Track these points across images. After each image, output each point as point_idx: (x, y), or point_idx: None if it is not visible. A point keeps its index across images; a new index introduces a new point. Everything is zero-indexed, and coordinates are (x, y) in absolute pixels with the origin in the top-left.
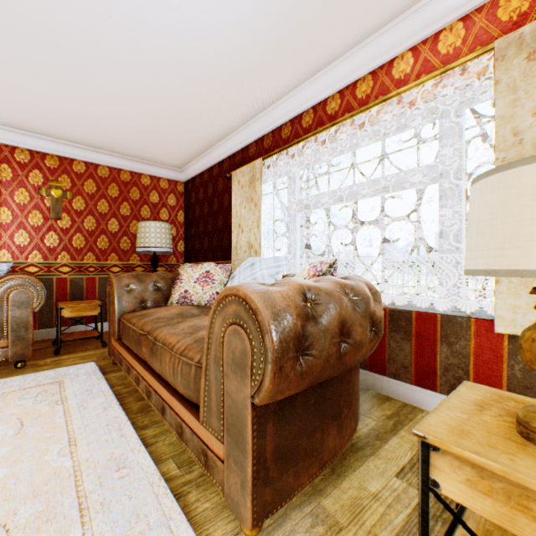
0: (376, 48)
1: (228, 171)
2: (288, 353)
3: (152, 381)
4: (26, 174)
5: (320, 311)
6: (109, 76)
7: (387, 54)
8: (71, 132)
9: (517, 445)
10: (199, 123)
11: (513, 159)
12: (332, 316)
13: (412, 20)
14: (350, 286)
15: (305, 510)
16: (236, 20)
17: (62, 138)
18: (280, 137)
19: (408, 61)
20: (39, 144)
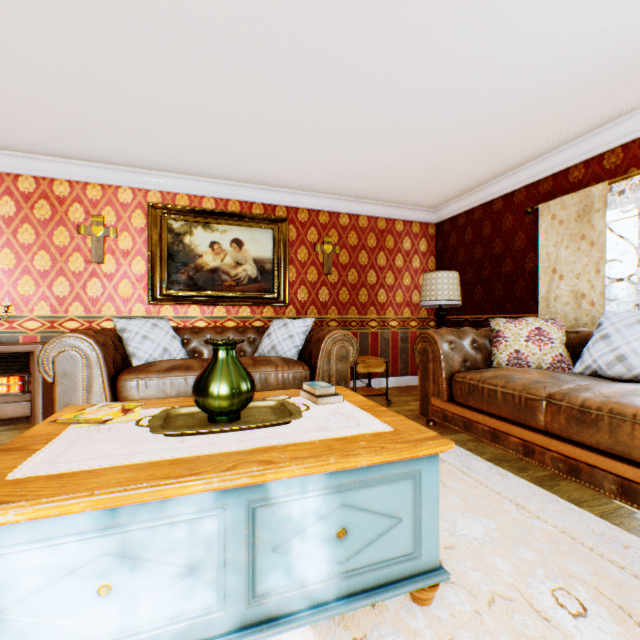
0: None
1: (522, 204)
2: None
3: (578, 453)
4: (305, 233)
5: None
6: (437, 121)
7: None
8: (348, 186)
9: None
10: (503, 153)
11: None
12: None
13: None
14: None
15: None
16: None
17: (334, 193)
18: None
19: None
20: (315, 202)
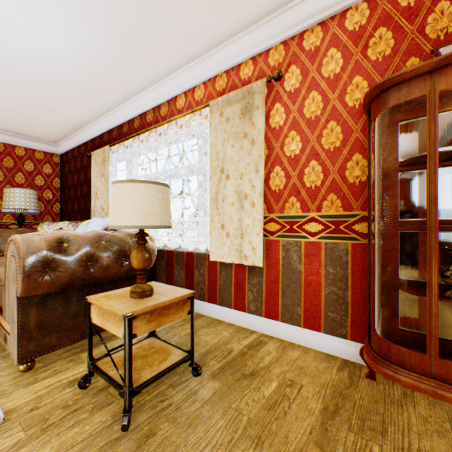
0: (168, 87)
1: (91, 150)
2: (37, 268)
3: None
4: None
5: (73, 248)
6: None
7: (173, 93)
8: None
9: (121, 298)
10: (60, 113)
11: (216, 167)
12: (81, 251)
13: (182, 76)
14: (110, 236)
15: (68, 358)
16: (63, 57)
17: None
18: (123, 132)
19: (183, 99)
20: None
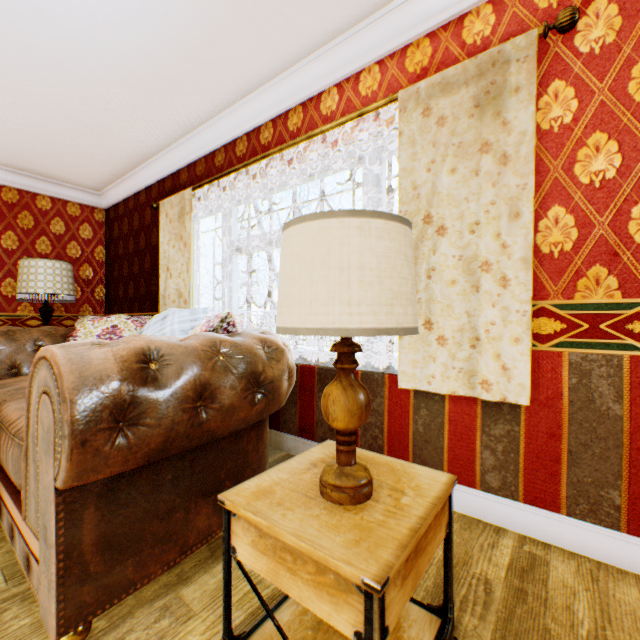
0: (304, 78)
1: (157, 199)
2: (100, 423)
3: None
4: None
5: (168, 374)
6: None
7: (315, 87)
8: None
9: (305, 500)
10: (111, 136)
11: (413, 213)
12: (185, 378)
13: (335, 54)
14: (231, 344)
15: (156, 604)
16: (127, 16)
17: None
18: (214, 165)
19: (334, 98)
20: None
